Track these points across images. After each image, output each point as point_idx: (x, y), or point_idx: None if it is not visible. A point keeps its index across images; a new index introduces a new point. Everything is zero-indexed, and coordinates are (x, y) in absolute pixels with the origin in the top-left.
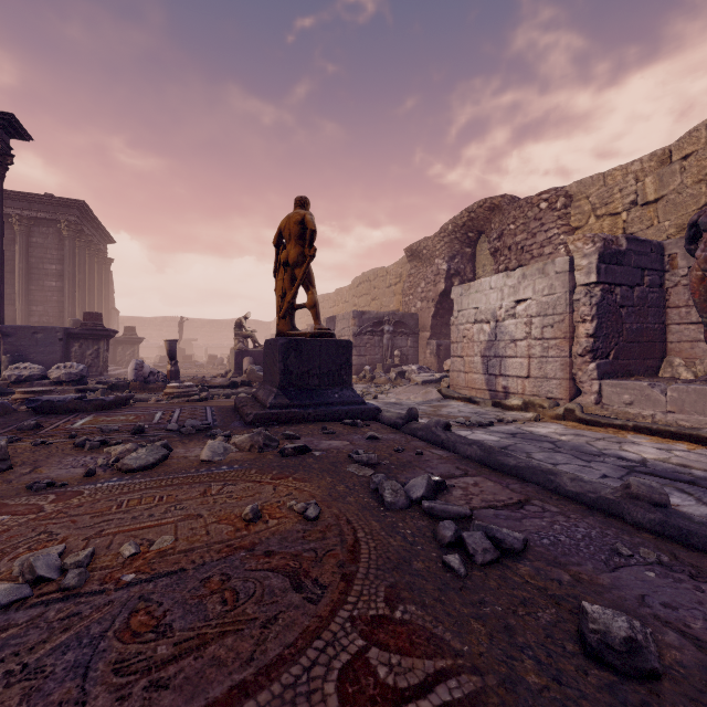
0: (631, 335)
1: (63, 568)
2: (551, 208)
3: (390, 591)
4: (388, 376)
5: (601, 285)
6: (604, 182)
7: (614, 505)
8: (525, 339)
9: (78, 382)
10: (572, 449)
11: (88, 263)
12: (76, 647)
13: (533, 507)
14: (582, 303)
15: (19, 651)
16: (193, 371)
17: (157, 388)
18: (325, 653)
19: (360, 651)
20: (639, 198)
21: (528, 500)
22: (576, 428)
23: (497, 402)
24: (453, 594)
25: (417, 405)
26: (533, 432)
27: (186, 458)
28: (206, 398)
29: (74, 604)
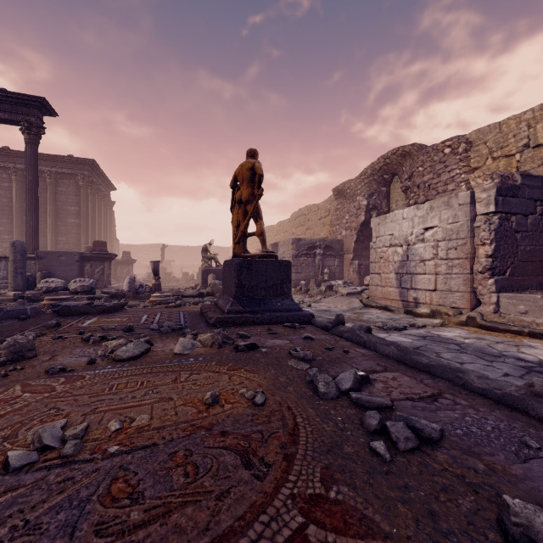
0: (525, 255)
1: (63, 439)
2: (454, 152)
3: (325, 472)
4: (319, 289)
5: (499, 214)
6: (500, 130)
7: (519, 401)
8: (432, 259)
9: (89, 292)
10: (475, 350)
11: (97, 205)
12: (67, 508)
13: (445, 400)
14: (482, 229)
15: (24, 508)
16: (172, 285)
17: (145, 297)
18: (269, 527)
19: (300, 527)
20: (531, 141)
21: (440, 394)
22: (477, 332)
23: (409, 310)
24: (380, 478)
25: (342, 312)
26: (440, 335)
27: (163, 352)
28: (180, 305)
29: (69, 470)
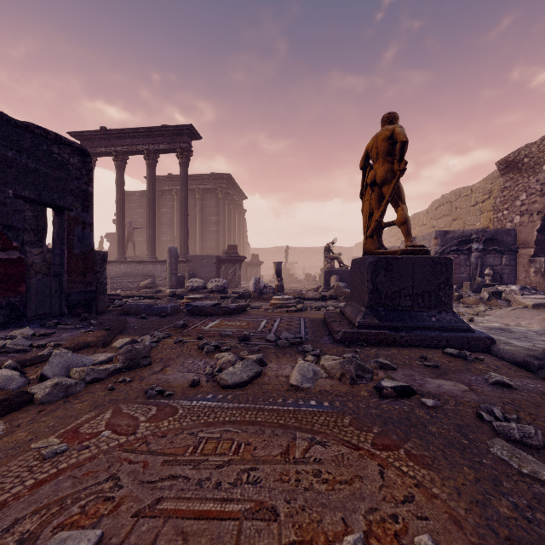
0: None
1: None
2: None
3: None
4: (478, 295)
5: None
6: None
7: None
8: None
9: (222, 292)
10: None
11: (232, 214)
12: None
13: None
14: None
15: None
16: (294, 286)
17: (268, 298)
18: None
19: None
20: None
21: None
22: None
23: None
24: None
25: (537, 335)
26: None
27: (276, 378)
28: (300, 309)
29: None
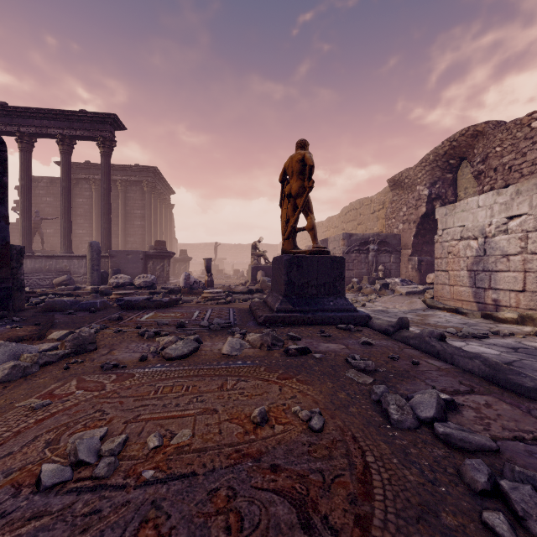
0: None
1: (99, 454)
2: None
3: None
4: (373, 287)
5: None
6: None
7: None
8: (519, 254)
9: (151, 288)
10: None
11: (159, 208)
12: None
13: None
14: None
15: None
16: (223, 281)
17: (198, 293)
18: None
19: None
20: None
21: None
22: None
23: (488, 314)
24: None
25: (403, 314)
26: None
27: (211, 351)
28: (230, 301)
29: (99, 498)
